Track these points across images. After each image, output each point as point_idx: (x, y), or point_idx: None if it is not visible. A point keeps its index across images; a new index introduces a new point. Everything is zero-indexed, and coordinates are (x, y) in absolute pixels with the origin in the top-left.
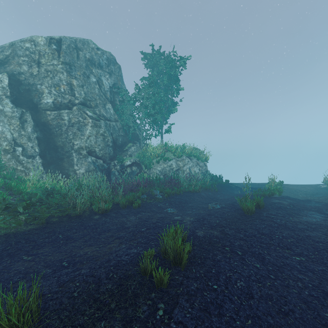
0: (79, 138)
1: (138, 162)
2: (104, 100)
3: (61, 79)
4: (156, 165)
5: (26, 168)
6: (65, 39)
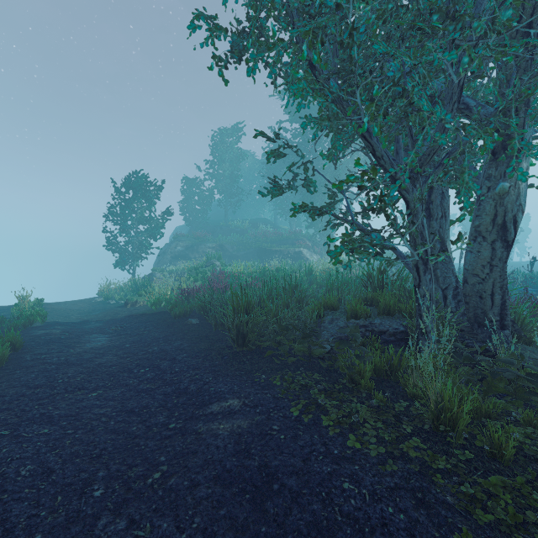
0: None
1: None
2: None
3: None
4: None
5: None
6: None
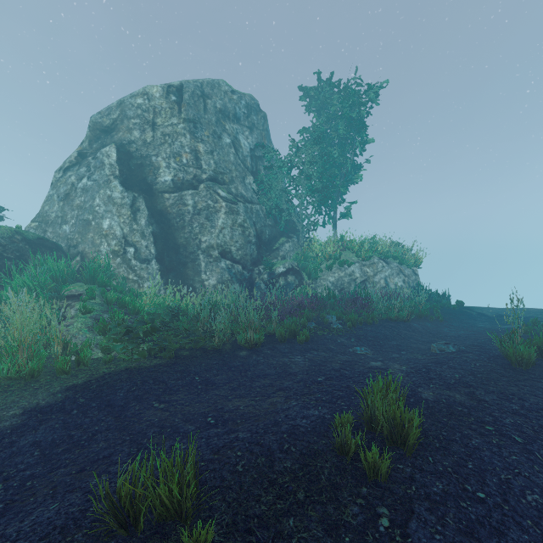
0: (208, 231)
1: (297, 269)
2: (242, 171)
3: (183, 144)
4: (325, 274)
5: (140, 278)
6: (188, 84)
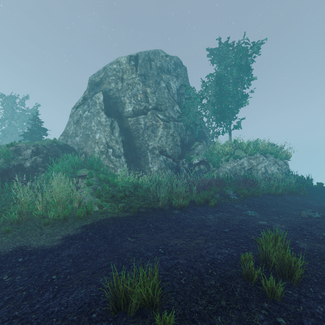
0: (152, 139)
1: (206, 161)
2: (172, 103)
3: (138, 89)
4: (224, 164)
5: (115, 166)
6: (141, 54)
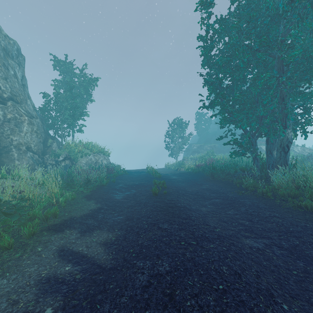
0: (17, 134)
1: (68, 157)
2: (24, 96)
3: None
4: (80, 159)
5: None
6: None
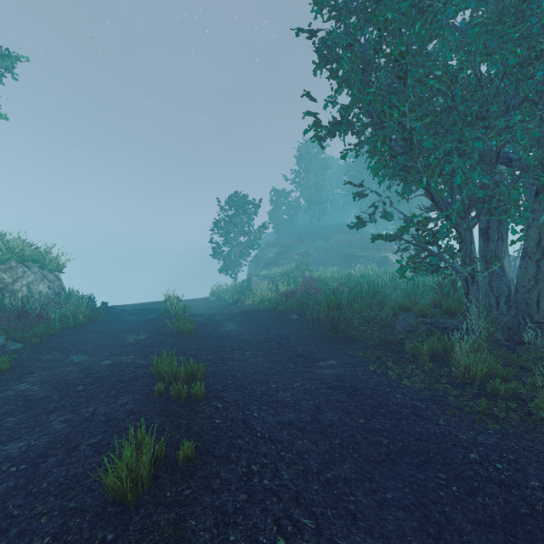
0: None
1: None
2: None
3: None
4: None
5: None
6: None
